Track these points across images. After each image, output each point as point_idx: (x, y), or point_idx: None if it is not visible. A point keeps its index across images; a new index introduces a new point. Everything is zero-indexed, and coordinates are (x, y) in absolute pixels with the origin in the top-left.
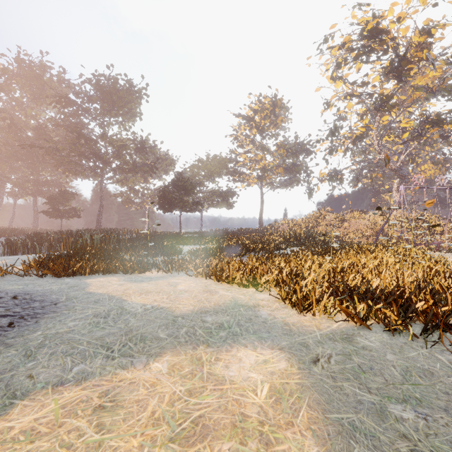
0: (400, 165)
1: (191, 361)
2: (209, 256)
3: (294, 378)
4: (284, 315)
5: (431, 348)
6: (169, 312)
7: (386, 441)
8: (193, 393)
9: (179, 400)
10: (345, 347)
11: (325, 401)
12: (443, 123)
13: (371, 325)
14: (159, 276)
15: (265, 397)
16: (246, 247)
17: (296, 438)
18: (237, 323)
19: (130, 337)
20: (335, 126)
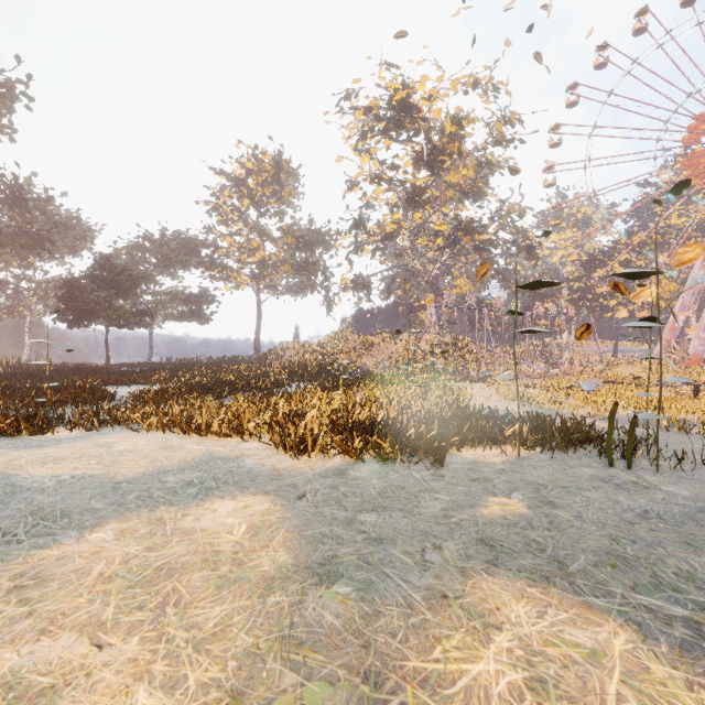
0: (435, 277)
1: (148, 523)
2: (168, 401)
3: (276, 515)
4: (275, 462)
5: (412, 470)
6: (105, 479)
7: (348, 538)
8: (154, 548)
9: (135, 558)
10: (335, 481)
11: (304, 524)
12: (474, 233)
13: (368, 458)
14: (76, 436)
15: (242, 534)
16: (232, 385)
17: (270, 554)
18: (213, 478)
19: (42, 516)
20: (361, 216)
